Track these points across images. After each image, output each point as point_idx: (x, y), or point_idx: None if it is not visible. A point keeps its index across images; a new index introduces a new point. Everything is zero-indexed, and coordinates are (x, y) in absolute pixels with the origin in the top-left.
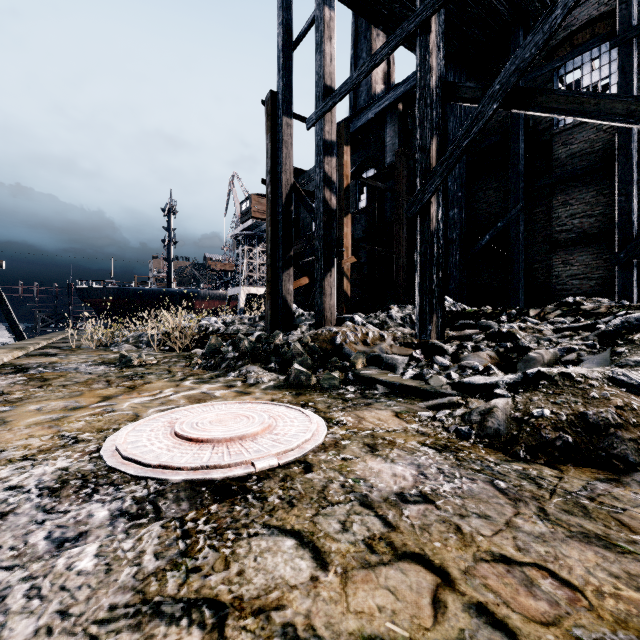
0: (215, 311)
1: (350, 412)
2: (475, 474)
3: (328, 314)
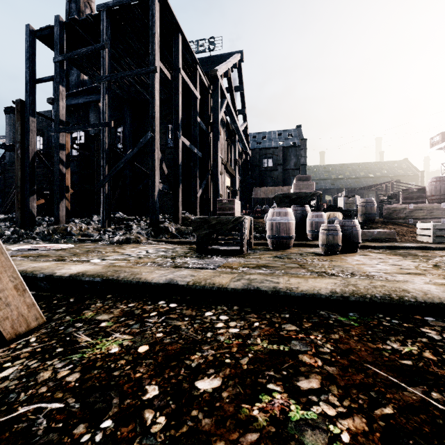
0: None
1: (79, 244)
2: (105, 246)
3: (62, 219)
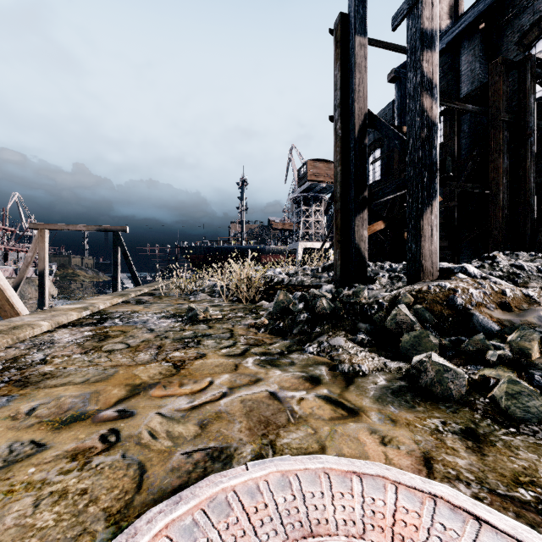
0: (279, 263)
1: None
2: None
3: (427, 263)
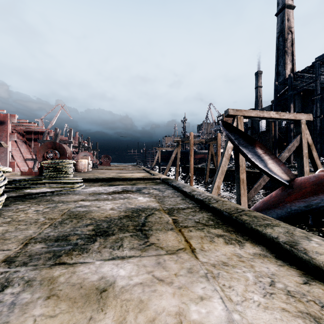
0: None
1: None
2: None
3: (291, 162)
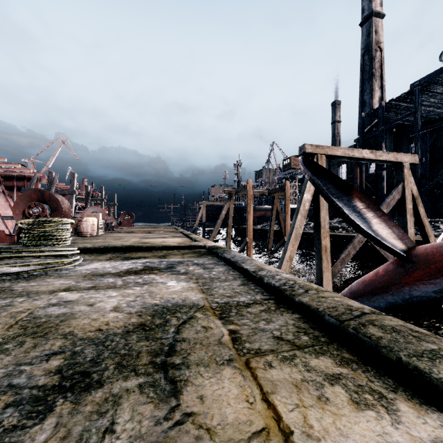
0: None
1: None
2: None
3: None
